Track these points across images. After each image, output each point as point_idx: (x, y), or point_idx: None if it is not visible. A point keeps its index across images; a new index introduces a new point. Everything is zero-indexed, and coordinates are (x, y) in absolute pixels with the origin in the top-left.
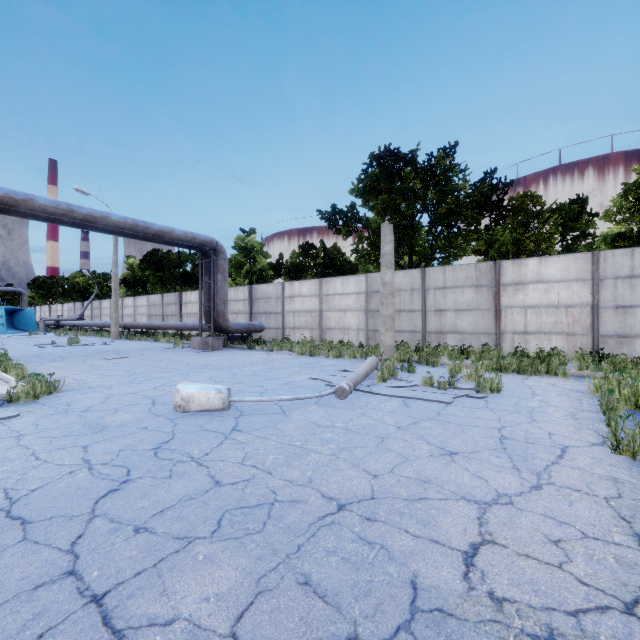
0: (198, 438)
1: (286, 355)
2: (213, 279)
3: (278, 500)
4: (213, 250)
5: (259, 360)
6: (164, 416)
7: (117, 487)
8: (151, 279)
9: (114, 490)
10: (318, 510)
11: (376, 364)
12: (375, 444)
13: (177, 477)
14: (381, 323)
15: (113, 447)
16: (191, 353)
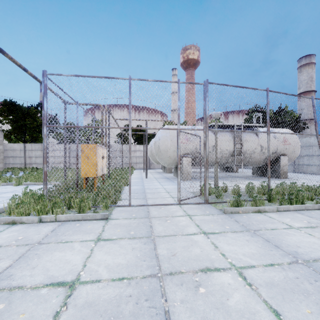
0: None
1: None
2: None
3: None
4: None
5: None
6: None
7: None
8: None
9: None
10: None
11: None
12: None
13: None
14: None
15: None
16: None
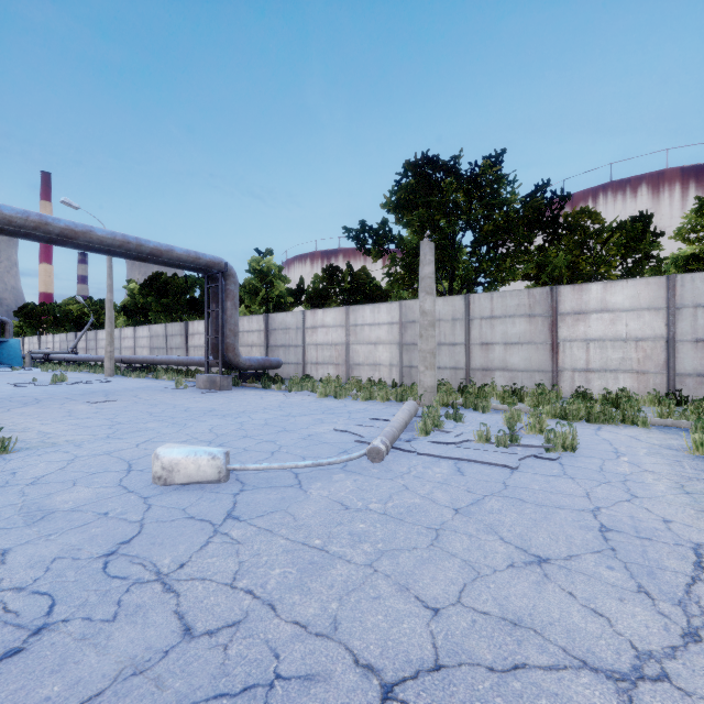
0: (175, 533)
1: (307, 397)
2: (221, 307)
3: (281, 675)
4: (221, 273)
5: (274, 404)
6: (137, 492)
7: (20, 645)
8: (153, 307)
9: (12, 653)
10: (348, 702)
11: (415, 410)
12: (428, 543)
13: (125, 619)
14: (420, 360)
15: (46, 553)
16: (194, 394)
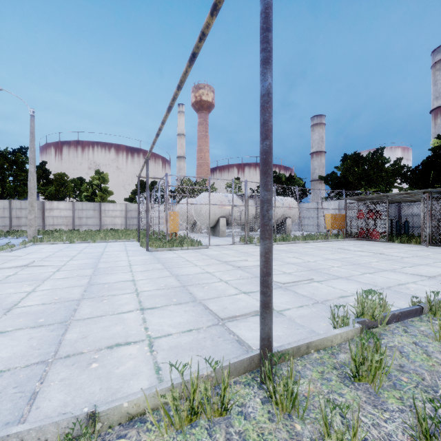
0: None
1: None
2: None
3: None
4: None
5: None
6: None
7: None
8: None
9: None
10: None
11: None
12: (2, 241)
13: None
14: None
15: None
16: None
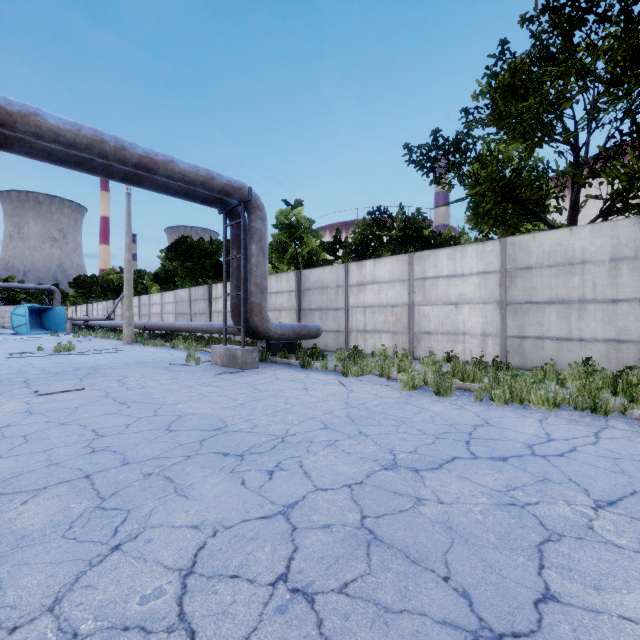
0: None
1: (379, 388)
2: (243, 251)
3: None
4: (243, 203)
5: (335, 408)
6: None
7: None
8: (179, 271)
9: None
10: None
11: None
12: None
13: None
14: None
15: None
16: (204, 377)
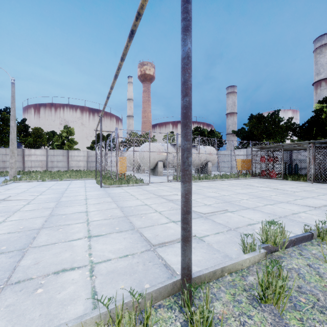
0: None
1: None
2: None
3: None
4: None
5: None
6: None
7: None
8: None
9: None
10: None
11: None
12: None
13: None
14: None
15: None
16: None
